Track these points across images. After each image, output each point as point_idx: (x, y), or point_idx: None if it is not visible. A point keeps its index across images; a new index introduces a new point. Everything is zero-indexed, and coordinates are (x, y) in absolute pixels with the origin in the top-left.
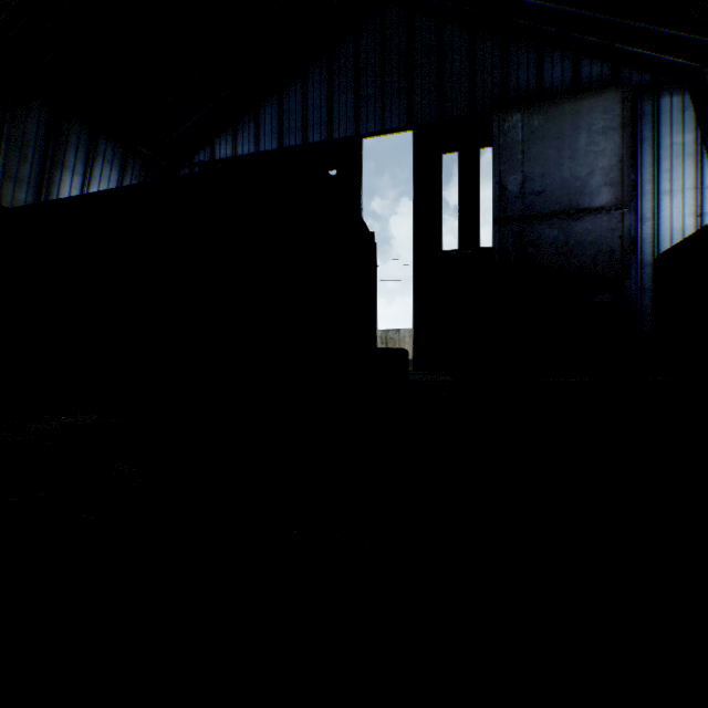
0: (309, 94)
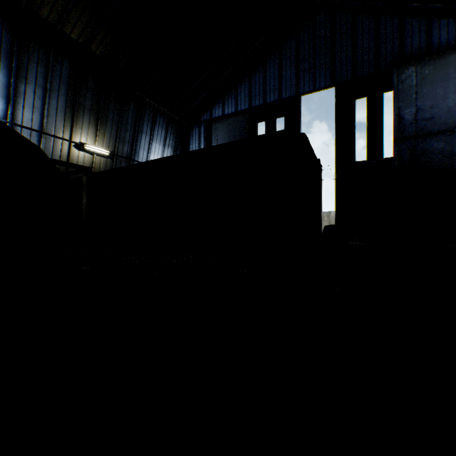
0: (267, 73)
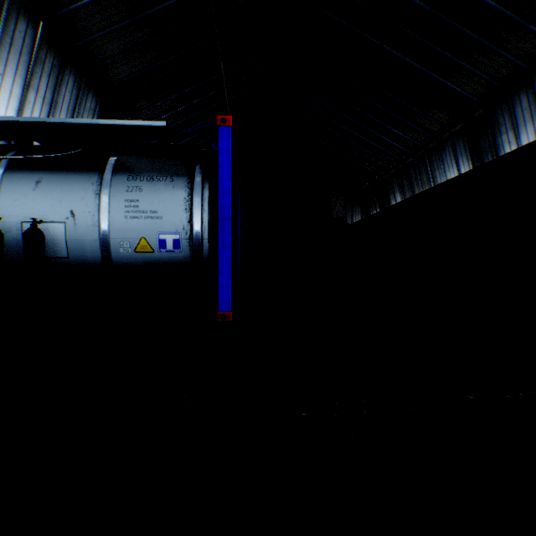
0: None
